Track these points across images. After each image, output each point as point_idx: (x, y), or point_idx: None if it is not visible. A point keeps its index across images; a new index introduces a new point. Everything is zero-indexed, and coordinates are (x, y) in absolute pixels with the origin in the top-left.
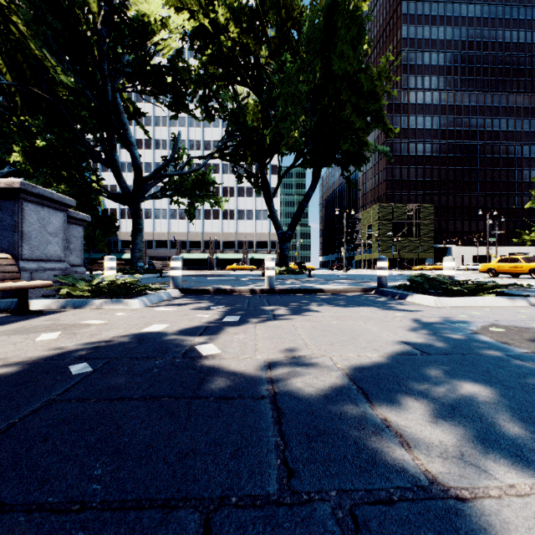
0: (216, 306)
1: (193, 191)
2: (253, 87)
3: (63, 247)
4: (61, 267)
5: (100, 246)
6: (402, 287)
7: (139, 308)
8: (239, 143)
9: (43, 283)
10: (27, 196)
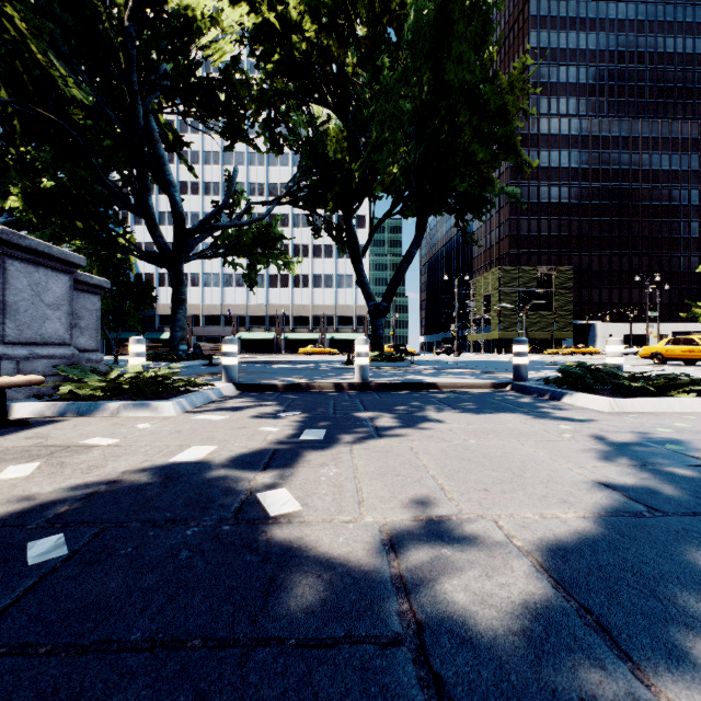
0: (288, 411)
1: (254, 249)
2: (336, 107)
3: (69, 324)
4: (65, 354)
5: (132, 322)
6: (554, 381)
7: (173, 414)
8: (316, 183)
9: (29, 380)
10: (11, 251)
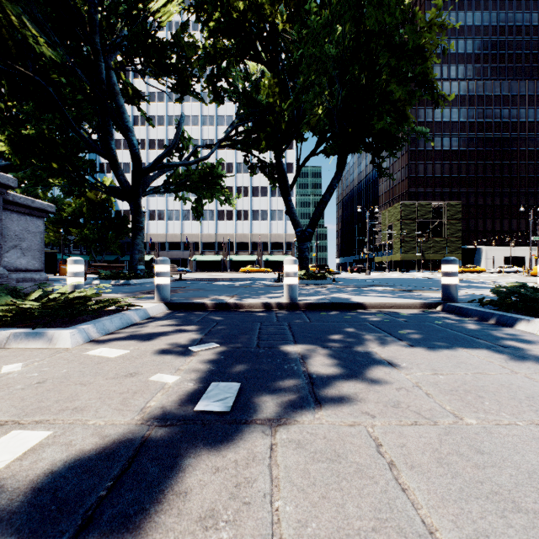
0: (205, 342)
1: (200, 185)
2: (268, 62)
3: None
4: None
5: (113, 248)
6: (498, 304)
7: (69, 346)
8: (252, 129)
9: None
10: None
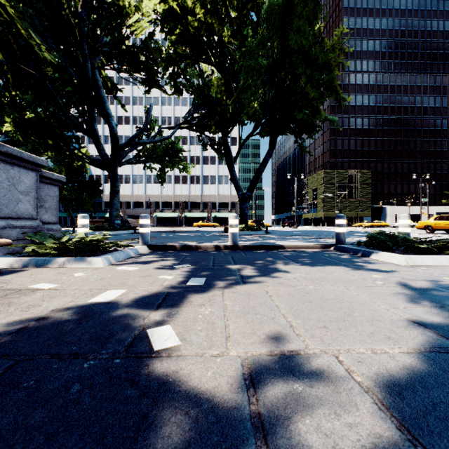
0: (181, 264)
1: (164, 158)
2: (217, 64)
3: (35, 205)
4: (32, 225)
5: (87, 206)
6: (364, 244)
7: (102, 266)
8: (204, 115)
9: (0, 242)
10: None
